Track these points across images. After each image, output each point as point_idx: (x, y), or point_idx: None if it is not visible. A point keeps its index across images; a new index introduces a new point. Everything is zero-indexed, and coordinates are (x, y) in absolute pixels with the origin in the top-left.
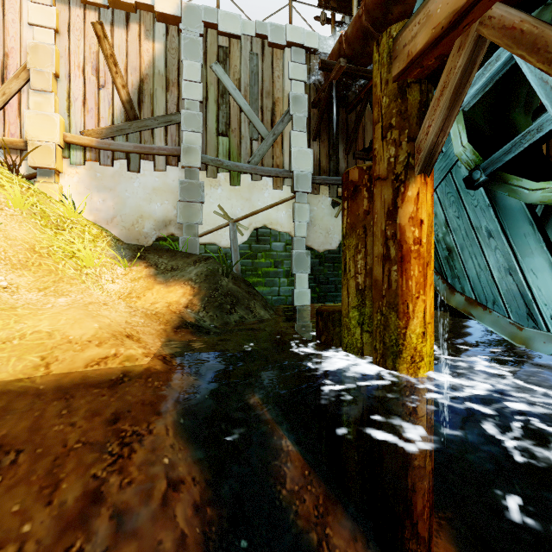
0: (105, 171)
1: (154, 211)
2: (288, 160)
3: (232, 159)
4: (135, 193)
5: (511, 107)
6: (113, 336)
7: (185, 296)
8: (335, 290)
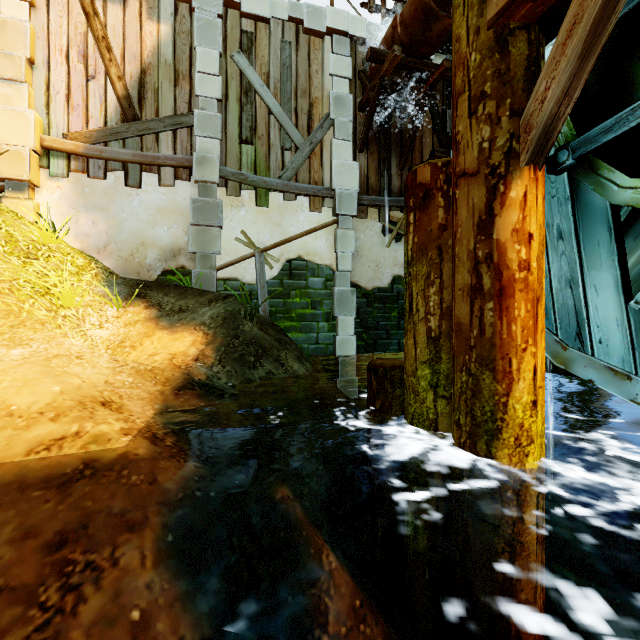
0: (96, 185)
1: (160, 237)
2: (329, 176)
3: (259, 172)
4: (135, 214)
5: (626, 93)
6: (79, 405)
7: (196, 345)
8: (387, 336)
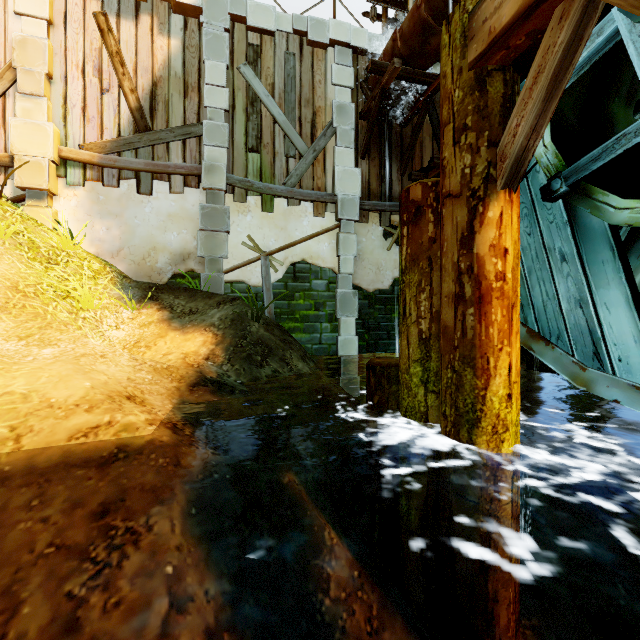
0: (110, 193)
1: (170, 242)
2: (331, 182)
3: (264, 179)
4: (147, 220)
5: (607, 112)
6: (108, 398)
7: (206, 345)
8: (388, 337)
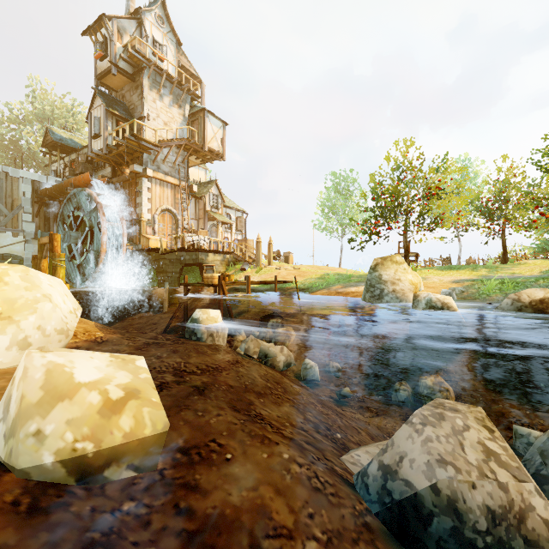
0: None
1: None
2: (21, 225)
3: None
4: None
5: None
6: None
7: None
8: None
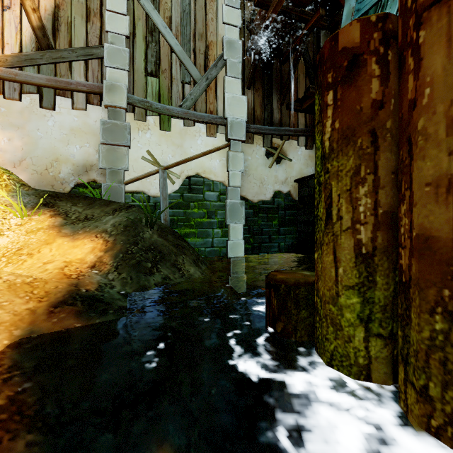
0: (11, 105)
1: (73, 154)
2: (222, 107)
3: (162, 101)
4: (49, 133)
5: None
6: None
7: (94, 252)
8: (269, 240)
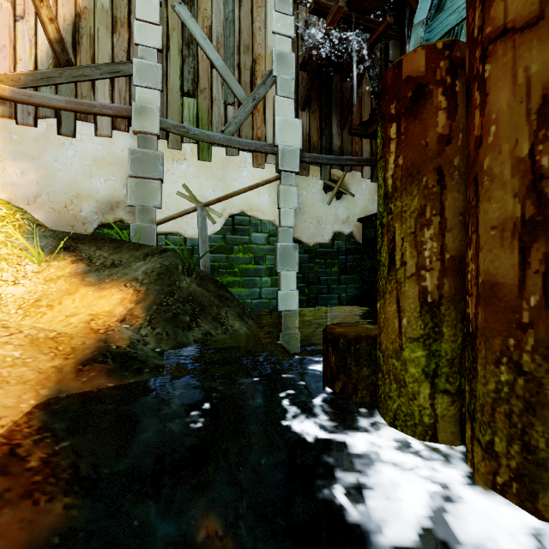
0: (25, 132)
1: (96, 189)
2: (271, 132)
3: (201, 126)
4: (69, 164)
5: None
6: None
7: (124, 303)
8: (328, 291)
